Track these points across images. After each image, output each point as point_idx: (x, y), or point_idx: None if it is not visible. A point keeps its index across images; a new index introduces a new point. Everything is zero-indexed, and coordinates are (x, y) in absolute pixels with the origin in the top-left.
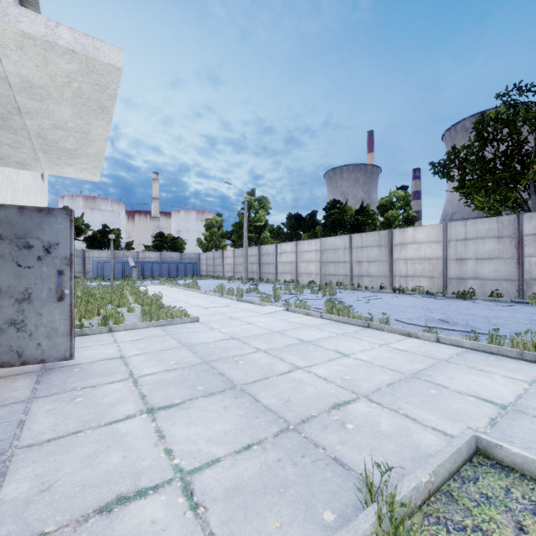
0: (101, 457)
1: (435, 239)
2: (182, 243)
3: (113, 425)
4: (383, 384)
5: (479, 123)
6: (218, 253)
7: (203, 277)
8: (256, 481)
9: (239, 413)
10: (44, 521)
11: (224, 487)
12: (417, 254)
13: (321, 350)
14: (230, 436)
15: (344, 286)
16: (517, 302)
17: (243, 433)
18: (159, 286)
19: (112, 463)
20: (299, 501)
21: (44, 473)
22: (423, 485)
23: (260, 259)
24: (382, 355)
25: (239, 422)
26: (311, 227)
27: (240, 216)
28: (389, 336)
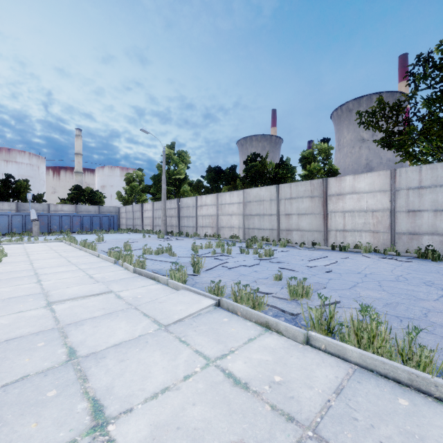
0: None
1: (380, 187)
2: (101, 196)
3: None
4: None
5: None
6: (137, 206)
7: (120, 231)
8: None
9: None
10: None
11: None
12: (357, 205)
13: None
14: None
15: (273, 241)
16: None
17: None
18: (52, 244)
19: None
20: None
21: None
22: None
23: (179, 212)
24: None
25: None
26: (231, 180)
27: (159, 169)
28: None
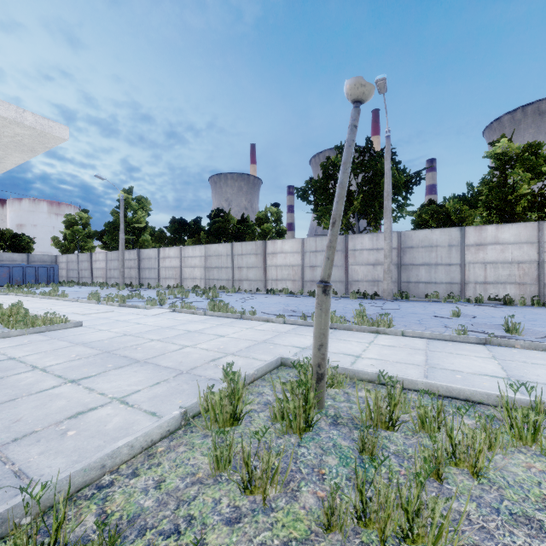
0: (49, 404)
1: (296, 250)
2: (28, 241)
3: (44, 392)
4: (244, 347)
5: (323, 166)
6: (84, 255)
7: (64, 284)
8: (166, 392)
9: (147, 372)
10: (31, 428)
11: (147, 398)
12: (284, 261)
13: (204, 335)
14: (144, 381)
15: (227, 289)
16: (344, 297)
17: (153, 379)
18: (2, 296)
19: (61, 404)
20: (191, 393)
21: (6, 417)
22: (251, 374)
23: (139, 263)
24: (247, 334)
25: (149, 375)
26: (195, 233)
27: (115, 215)
28: (255, 323)
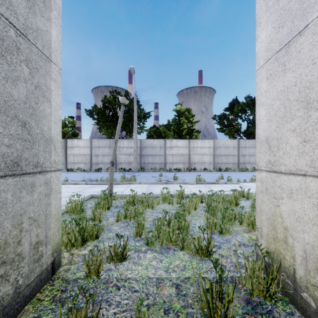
0: None
1: (87, 146)
2: None
3: None
4: (69, 195)
5: (103, 101)
6: None
7: None
8: None
9: None
10: None
11: None
12: (79, 152)
13: None
14: None
15: None
16: (114, 171)
17: None
18: None
19: None
20: None
21: None
22: (80, 200)
23: None
24: (67, 190)
25: None
26: None
27: None
28: (69, 185)
